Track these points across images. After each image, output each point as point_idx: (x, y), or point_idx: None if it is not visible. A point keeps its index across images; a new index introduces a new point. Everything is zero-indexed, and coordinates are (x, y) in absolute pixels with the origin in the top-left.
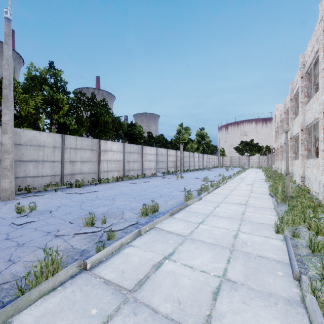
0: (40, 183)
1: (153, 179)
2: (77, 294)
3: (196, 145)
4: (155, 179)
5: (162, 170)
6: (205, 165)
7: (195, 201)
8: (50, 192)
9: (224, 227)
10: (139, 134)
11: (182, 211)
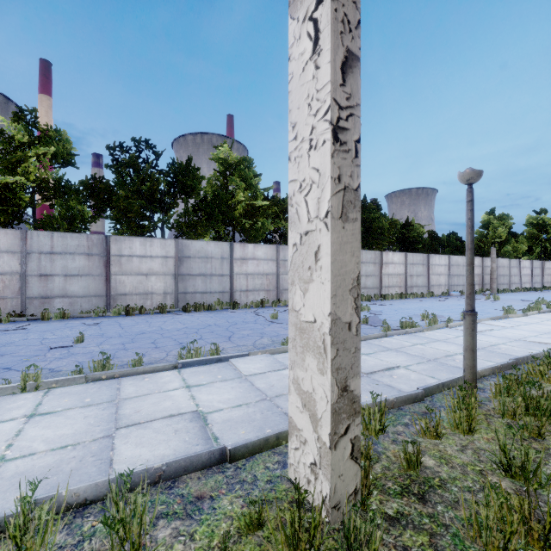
0: None
1: (447, 299)
2: (451, 331)
3: (524, 244)
4: (451, 299)
5: (458, 289)
6: (548, 282)
7: (517, 316)
8: None
9: (546, 328)
10: (417, 236)
11: (502, 320)
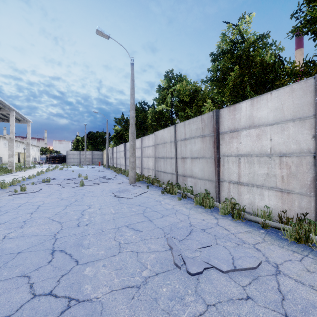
0: (166, 179)
1: None
2: None
3: None
4: None
5: None
6: None
7: None
8: (151, 188)
9: None
10: None
11: None
